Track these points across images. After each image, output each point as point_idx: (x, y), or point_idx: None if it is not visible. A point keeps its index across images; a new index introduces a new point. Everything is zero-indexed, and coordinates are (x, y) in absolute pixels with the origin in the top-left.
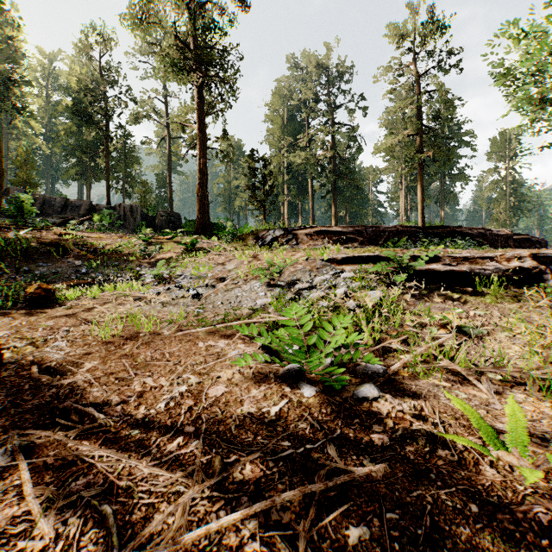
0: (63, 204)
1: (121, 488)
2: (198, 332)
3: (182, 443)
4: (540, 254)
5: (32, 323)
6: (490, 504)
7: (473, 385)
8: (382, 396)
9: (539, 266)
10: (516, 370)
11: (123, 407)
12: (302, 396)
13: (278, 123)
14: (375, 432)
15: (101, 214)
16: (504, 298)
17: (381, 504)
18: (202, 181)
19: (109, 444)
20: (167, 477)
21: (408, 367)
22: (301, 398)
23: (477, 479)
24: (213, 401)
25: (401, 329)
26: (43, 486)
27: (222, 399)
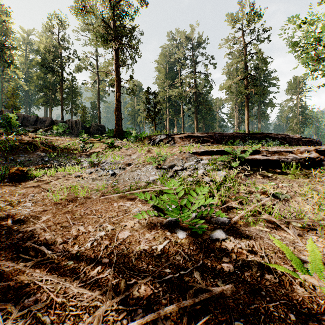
0: (35, 120)
1: (58, 303)
2: (114, 197)
3: (100, 270)
4: (320, 149)
5: (12, 191)
6: (303, 314)
7: (284, 230)
8: (228, 238)
9: (320, 157)
10: (310, 221)
11: (64, 246)
12: (177, 238)
13: (163, 72)
14: (224, 262)
15: (57, 125)
16: (300, 176)
17: (231, 314)
18: (117, 106)
19: (53, 271)
20: (89, 295)
21: (243, 219)
22: (177, 239)
23: (292, 295)
24: (121, 241)
25: (237, 195)
26: (6, 301)
27: (127, 240)
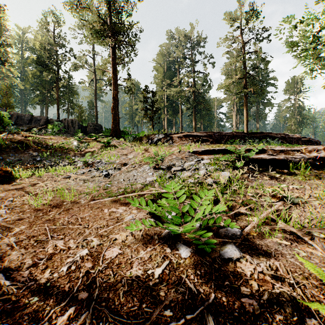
0: (29, 119)
1: None
2: (105, 201)
3: (72, 315)
4: None
5: None
6: None
7: (307, 243)
8: (243, 256)
9: None
10: None
11: (31, 271)
12: (180, 257)
13: (161, 71)
14: (244, 295)
15: (53, 124)
16: (310, 177)
17: None
18: (114, 105)
19: (5, 316)
20: None
21: (254, 228)
22: (179, 258)
23: None
24: (108, 263)
25: (244, 198)
26: None
27: (115, 261)
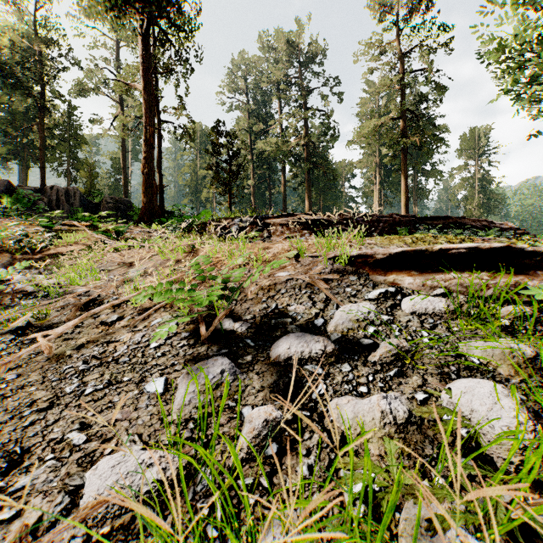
0: None
1: None
2: None
3: None
4: None
5: None
6: None
7: None
8: None
9: None
10: None
11: None
12: None
13: (248, 109)
14: None
15: (15, 195)
16: None
17: None
18: (149, 155)
19: None
20: None
21: None
22: None
23: None
24: None
25: None
26: None
27: None
